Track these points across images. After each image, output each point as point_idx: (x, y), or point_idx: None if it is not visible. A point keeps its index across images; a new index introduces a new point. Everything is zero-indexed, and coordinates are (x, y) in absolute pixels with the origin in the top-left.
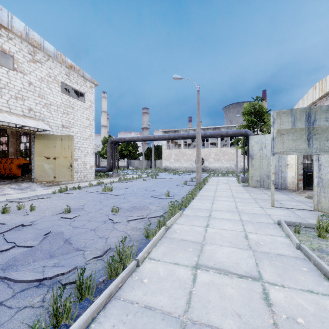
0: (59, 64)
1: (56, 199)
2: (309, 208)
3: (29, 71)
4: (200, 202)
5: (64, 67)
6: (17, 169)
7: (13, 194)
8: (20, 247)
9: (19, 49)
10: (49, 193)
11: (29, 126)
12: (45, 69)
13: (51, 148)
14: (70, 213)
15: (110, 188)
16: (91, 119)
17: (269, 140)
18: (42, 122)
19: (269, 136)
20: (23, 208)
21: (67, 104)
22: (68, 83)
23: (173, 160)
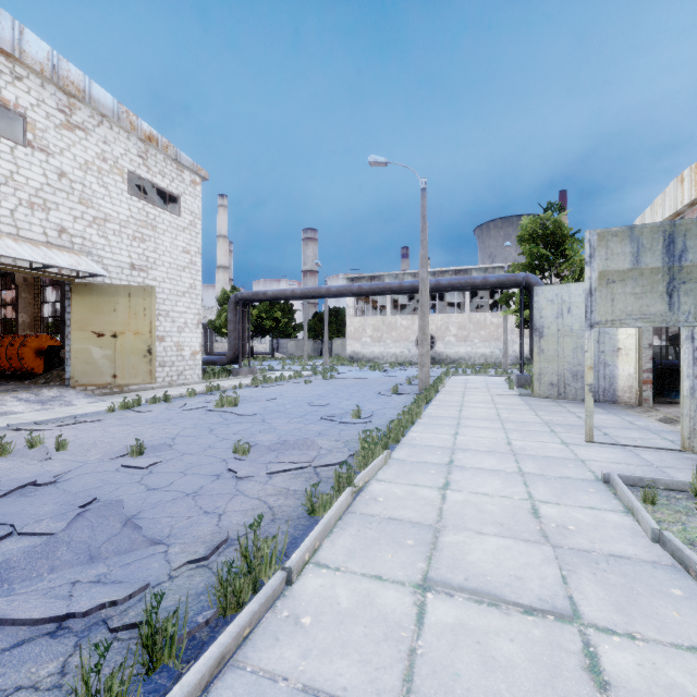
0: (124, 133)
1: (115, 423)
2: (669, 446)
3: (58, 147)
4: (429, 432)
5: (135, 140)
6: (35, 360)
7: (24, 412)
8: (25, 534)
9: (38, 101)
10: (101, 411)
11: (59, 266)
12: (94, 144)
13: (107, 313)
14: (142, 455)
15: (232, 401)
16: (193, 252)
17: (577, 296)
18: (88, 257)
19: (578, 288)
20: (41, 445)
21: (141, 218)
22: (144, 173)
23: (369, 339)
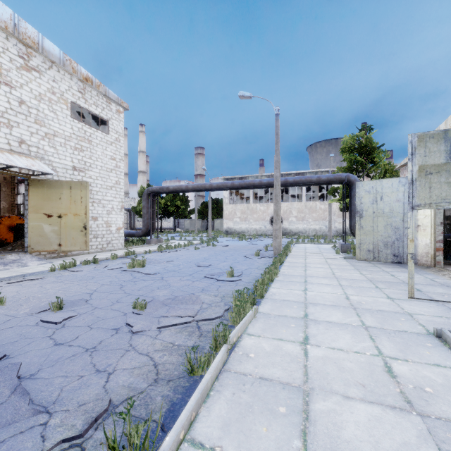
0: (68, 75)
1: (51, 281)
2: None
3: (19, 83)
4: (285, 288)
5: (76, 80)
6: (8, 233)
7: None
8: None
9: (4, 49)
10: (46, 270)
11: (17, 167)
12: (46, 82)
13: (54, 200)
14: (62, 309)
15: (141, 263)
16: (118, 159)
17: (387, 188)
18: (42, 161)
19: (388, 182)
20: None
21: (80, 135)
22: (83, 103)
23: (238, 219)
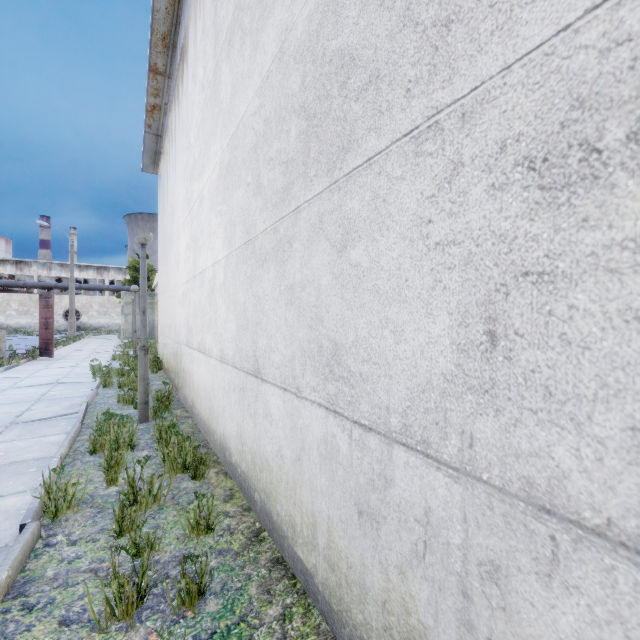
0: None
1: None
2: None
3: None
4: (75, 345)
5: None
6: None
7: None
8: None
9: None
10: None
11: None
12: None
13: None
14: None
15: None
16: None
17: None
18: None
19: None
20: None
21: None
22: None
23: (15, 312)
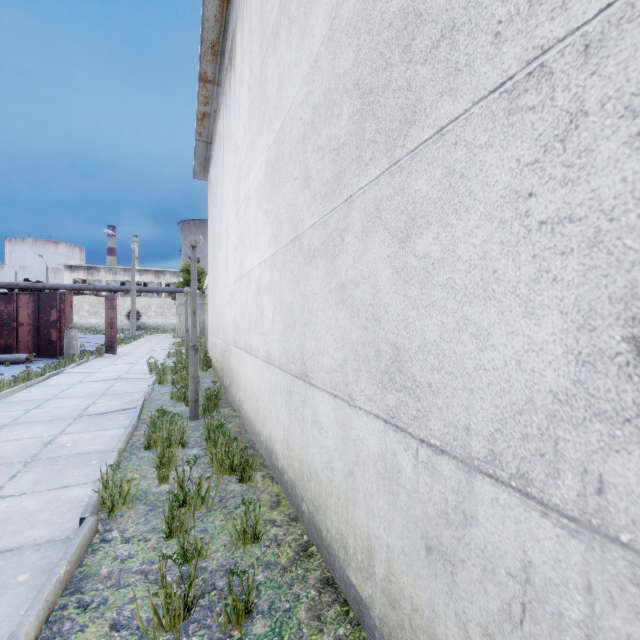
0: None
1: None
2: None
3: None
4: (136, 343)
5: None
6: None
7: None
8: None
9: None
10: None
11: None
12: None
13: None
14: None
15: None
16: None
17: None
18: None
19: None
20: None
21: None
22: None
23: (87, 313)
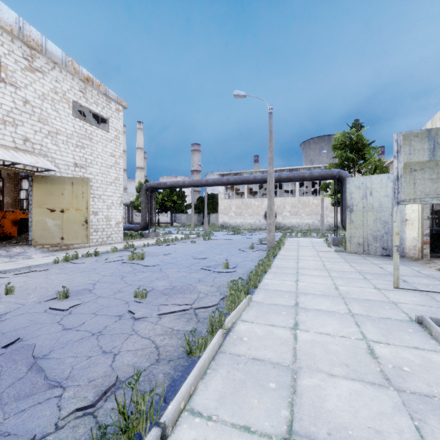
0: (70, 75)
1: (56, 272)
2: None
3: (23, 83)
4: (277, 279)
5: (78, 80)
6: (12, 227)
7: None
8: None
9: (9, 51)
10: (50, 262)
11: (22, 163)
12: (49, 82)
13: (57, 196)
14: (67, 298)
15: (140, 256)
16: (117, 156)
17: (377, 184)
18: (45, 158)
19: (377, 178)
20: None
21: (81, 133)
22: (84, 103)
23: (233, 213)
